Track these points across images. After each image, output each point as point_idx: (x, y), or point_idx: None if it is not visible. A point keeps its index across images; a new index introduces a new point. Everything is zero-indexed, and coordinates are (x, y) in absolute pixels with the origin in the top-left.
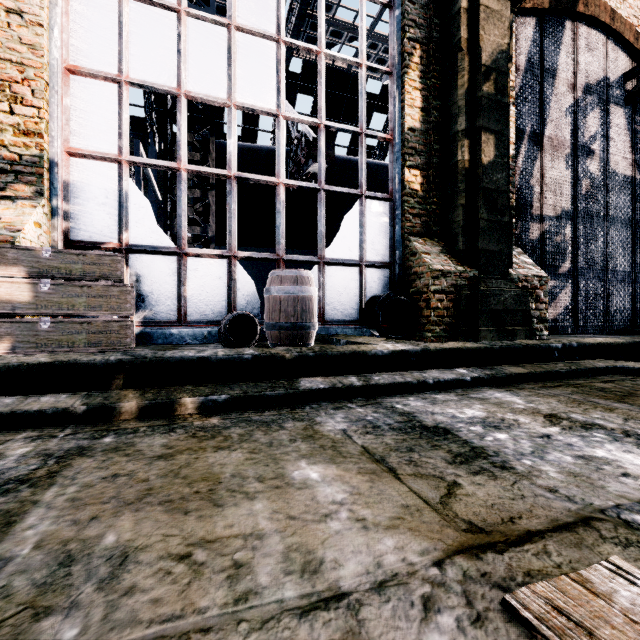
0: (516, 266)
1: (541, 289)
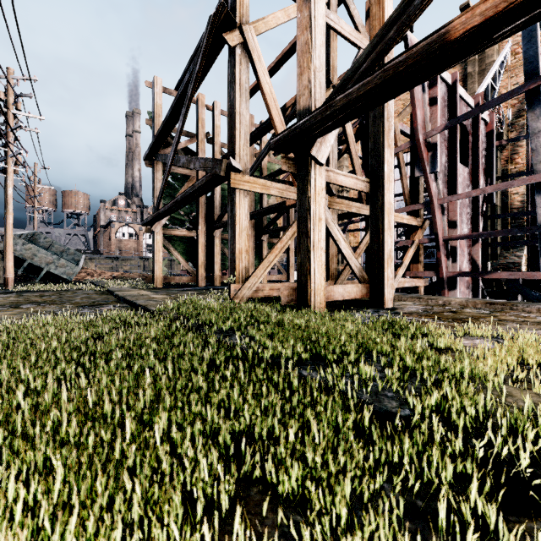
0: (502, 258)
1: (515, 268)
